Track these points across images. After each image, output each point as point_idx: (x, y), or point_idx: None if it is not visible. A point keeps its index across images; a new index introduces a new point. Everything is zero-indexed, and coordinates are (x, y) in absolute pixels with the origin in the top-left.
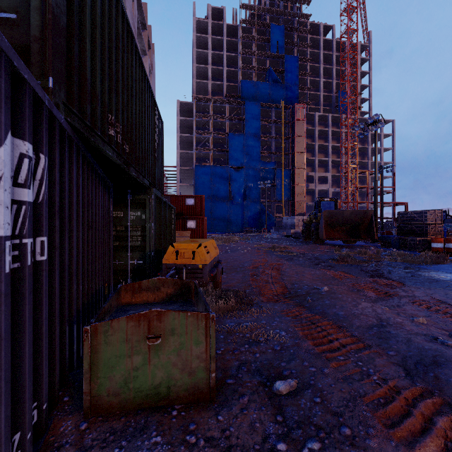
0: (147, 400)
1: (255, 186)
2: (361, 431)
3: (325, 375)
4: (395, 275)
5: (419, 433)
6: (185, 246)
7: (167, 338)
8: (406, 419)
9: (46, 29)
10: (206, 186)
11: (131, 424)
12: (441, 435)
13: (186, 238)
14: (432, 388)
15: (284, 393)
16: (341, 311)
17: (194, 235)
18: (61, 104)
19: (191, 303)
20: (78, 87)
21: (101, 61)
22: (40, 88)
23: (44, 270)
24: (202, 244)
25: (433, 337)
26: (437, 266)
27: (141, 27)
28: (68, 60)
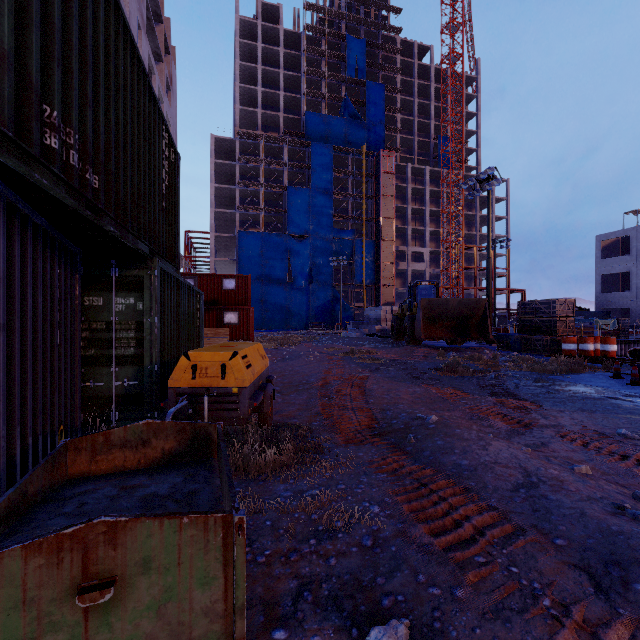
0: None
1: (325, 264)
2: None
3: (460, 604)
4: (525, 391)
5: None
6: (209, 357)
7: (133, 582)
8: None
9: None
10: (255, 261)
11: None
12: None
13: (223, 339)
14: None
15: None
16: (464, 458)
17: (235, 334)
18: None
19: (208, 468)
20: None
21: None
22: None
23: None
24: (238, 352)
25: (617, 504)
26: (575, 376)
27: (154, 18)
28: None
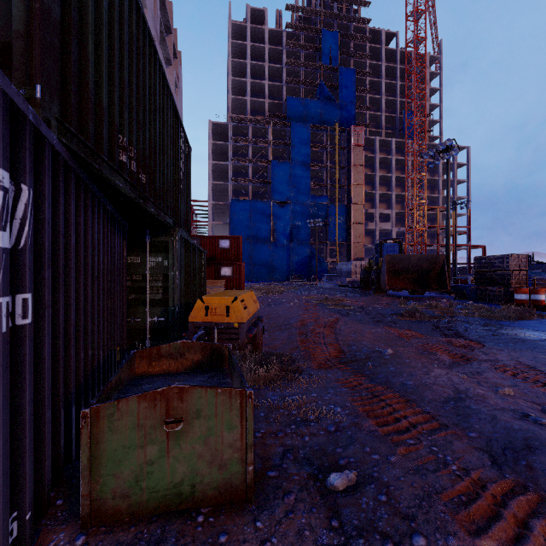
0: (165, 502)
1: (303, 225)
2: (438, 541)
3: (392, 465)
4: (473, 333)
5: (512, 543)
6: (217, 300)
7: (191, 422)
8: (495, 523)
9: (33, 22)
10: (244, 224)
11: (143, 535)
12: (540, 544)
13: (220, 288)
14: (525, 481)
15: (340, 489)
16: (409, 380)
17: (230, 284)
18: (53, 121)
19: (223, 373)
20: (78, 99)
21: (109, 68)
22: (21, 98)
23: (28, 337)
24: (238, 297)
25: (524, 413)
26: (522, 322)
27: (165, 30)
28: (63, 64)
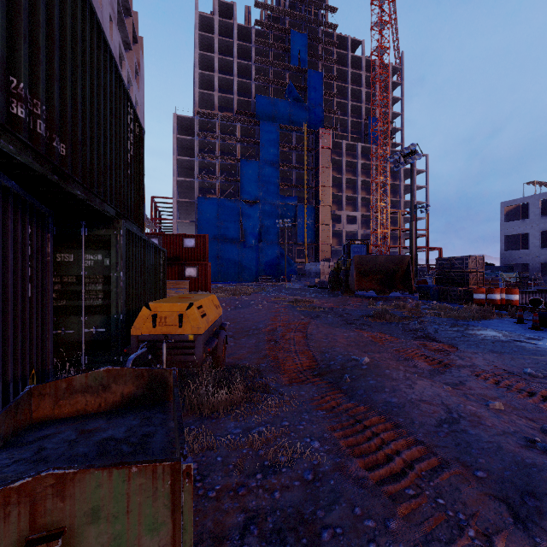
0: None
1: (272, 225)
2: None
3: (393, 537)
4: (444, 335)
5: None
6: (167, 307)
7: (81, 532)
8: None
9: None
10: (212, 223)
11: None
12: None
13: (183, 290)
14: None
15: None
16: (393, 396)
17: (195, 286)
18: None
19: (164, 410)
20: None
21: None
22: None
23: None
24: (194, 303)
25: (529, 438)
26: (485, 322)
27: (124, 12)
28: None
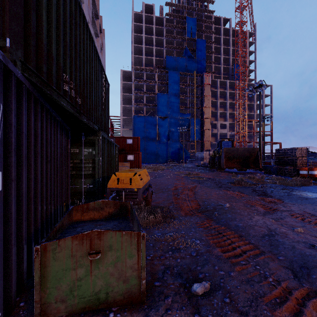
0: (89, 304)
1: (175, 131)
2: None
3: (232, 278)
4: (276, 194)
5: None
6: (124, 175)
7: (106, 253)
8: None
9: None
10: (141, 130)
11: None
12: None
13: (127, 167)
14: (316, 288)
15: (200, 294)
16: (240, 223)
17: (132, 165)
18: (18, 61)
19: (127, 220)
20: (36, 49)
21: (57, 32)
22: None
23: None
24: (137, 173)
25: (311, 244)
26: (304, 187)
27: (95, 17)
28: (25, 26)
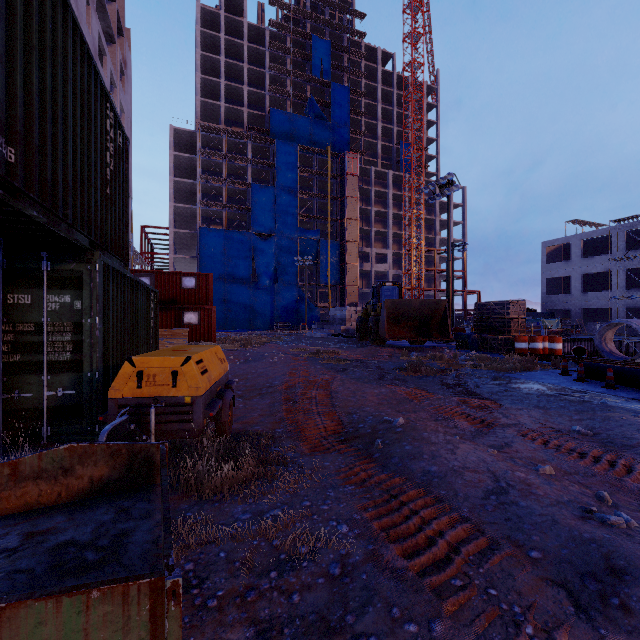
0: None
1: (290, 263)
2: None
3: None
4: (485, 389)
5: None
6: (157, 363)
7: None
8: None
9: None
10: (217, 260)
11: None
12: None
13: (181, 340)
14: (629, 638)
15: None
16: (433, 464)
17: (196, 335)
18: None
19: (148, 498)
20: None
21: None
22: None
23: None
24: (192, 356)
25: (585, 508)
26: (529, 374)
27: None
28: None
